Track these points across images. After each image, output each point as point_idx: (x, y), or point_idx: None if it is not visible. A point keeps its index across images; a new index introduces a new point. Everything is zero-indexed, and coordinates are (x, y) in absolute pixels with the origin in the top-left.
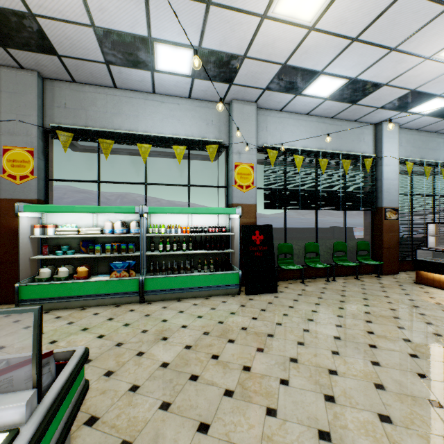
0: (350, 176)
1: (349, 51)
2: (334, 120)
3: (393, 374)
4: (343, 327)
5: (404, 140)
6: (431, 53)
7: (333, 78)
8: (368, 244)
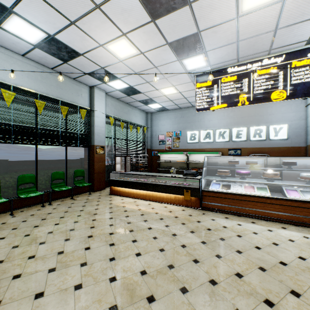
0: (69, 120)
1: (32, 1)
2: (54, 71)
3: None
4: (4, 262)
5: (110, 103)
6: (102, 43)
7: (30, 24)
8: (84, 171)
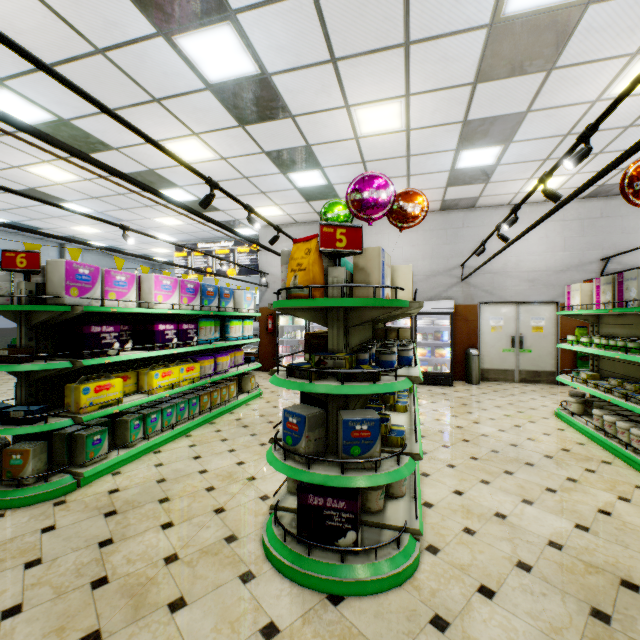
0: None
1: (2, 212)
2: (15, 235)
3: (0, 388)
4: None
5: (91, 259)
6: (66, 226)
7: None
8: None
